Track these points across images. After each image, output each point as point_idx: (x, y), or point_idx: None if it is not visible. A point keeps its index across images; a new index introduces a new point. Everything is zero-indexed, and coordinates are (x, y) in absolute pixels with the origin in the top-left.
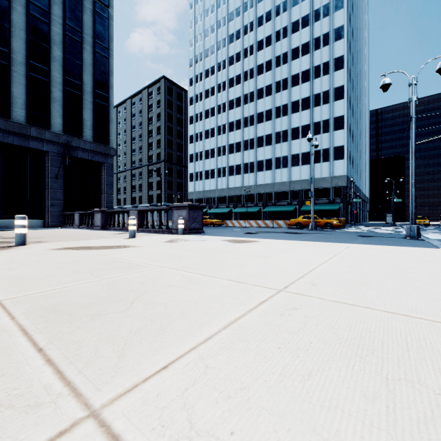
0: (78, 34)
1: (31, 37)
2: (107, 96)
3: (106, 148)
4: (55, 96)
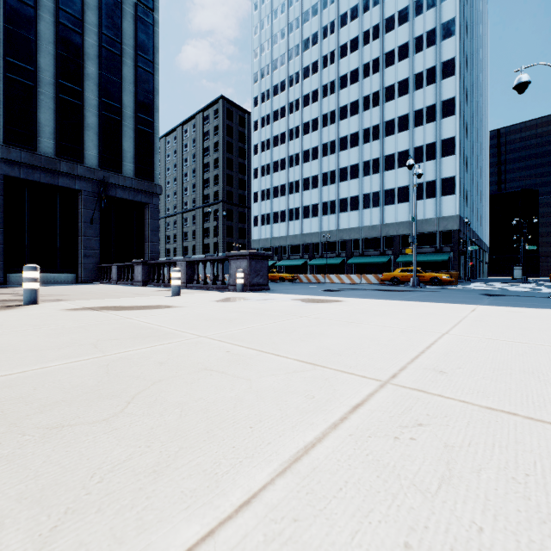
0: (117, 46)
1: (61, 51)
2: (151, 120)
3: (150, 185)
4: (89, 122)
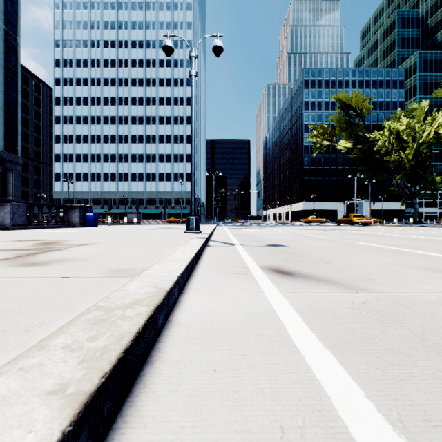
0: None
1: None
2: (16, 112)
3: (16, 157)
4: None
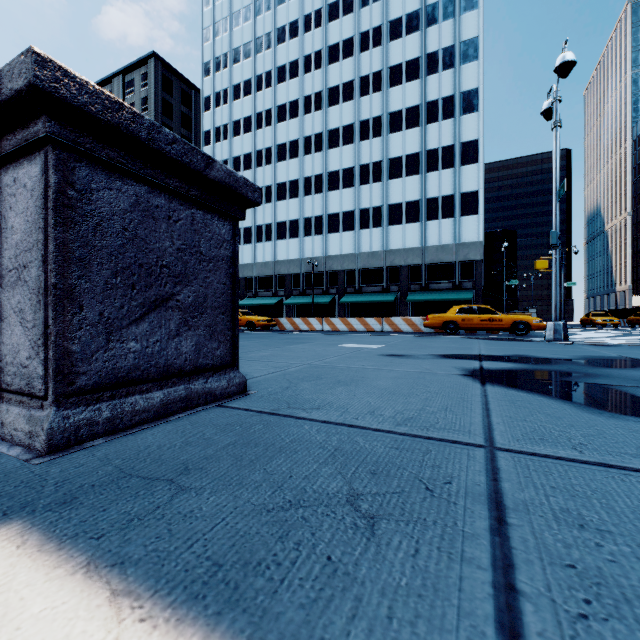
0: None
1: None
2: None
3: None
4: None
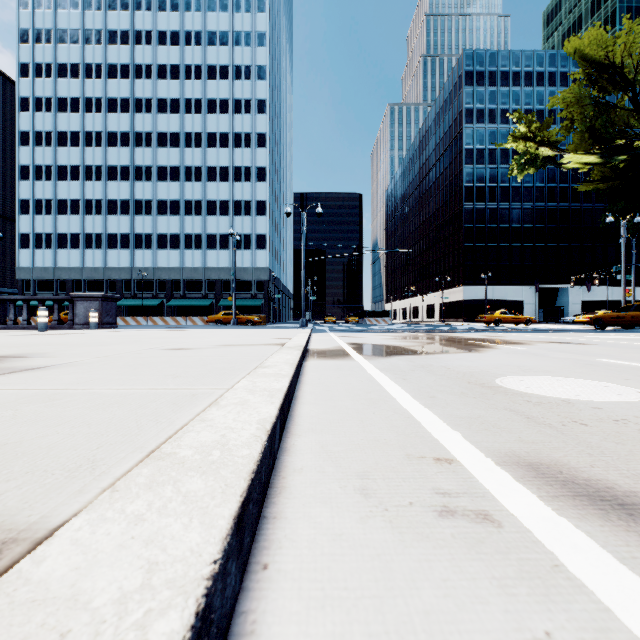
0: None
1: None
2: None
3: None
4: None
